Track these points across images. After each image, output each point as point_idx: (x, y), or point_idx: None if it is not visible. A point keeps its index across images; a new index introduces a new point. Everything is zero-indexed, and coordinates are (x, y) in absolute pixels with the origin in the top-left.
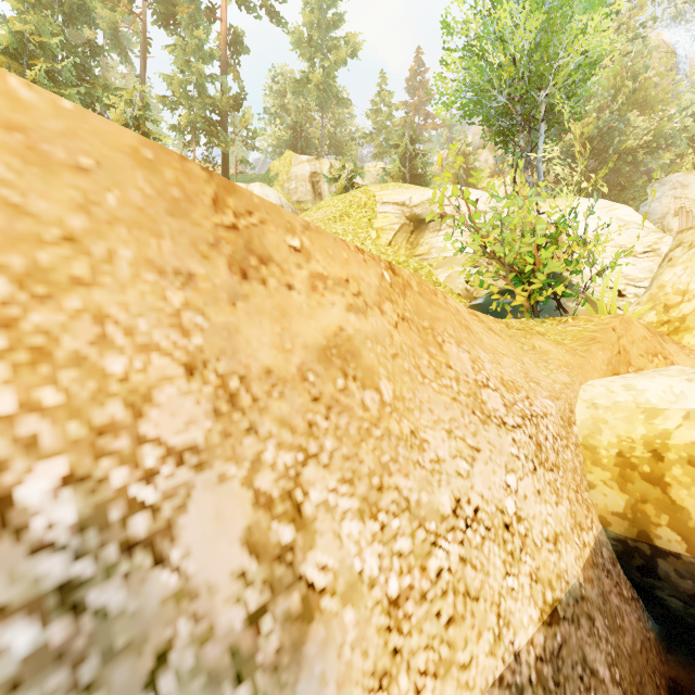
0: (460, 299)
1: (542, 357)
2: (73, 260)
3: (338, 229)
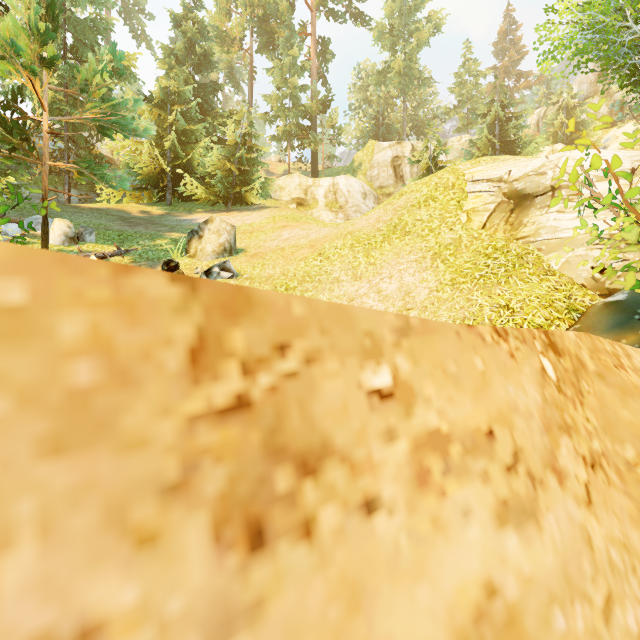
0: (585, 290)
1: None
2: None
3: (422, 215)
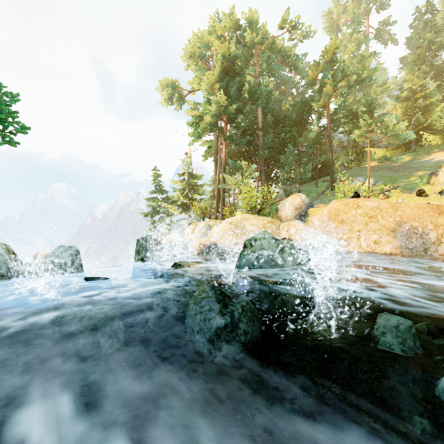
0: None
1: None
2: (421, 216)
3: None
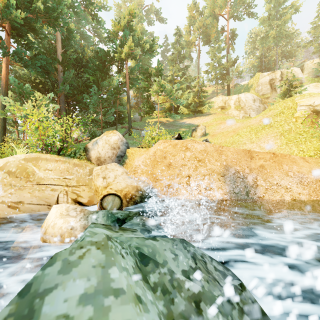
0: None
1: None
2: (240, 160)
3: (277, 119)
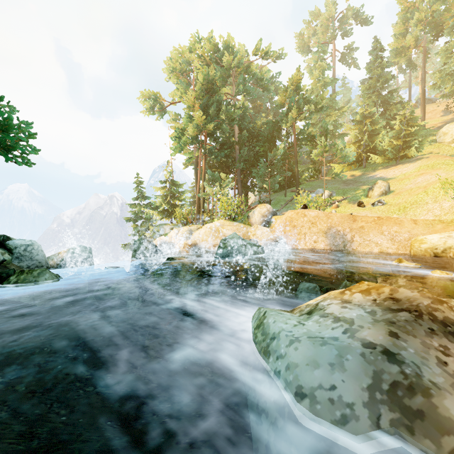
0: None
1: (429, 229)
2: (343, 223)
3: None
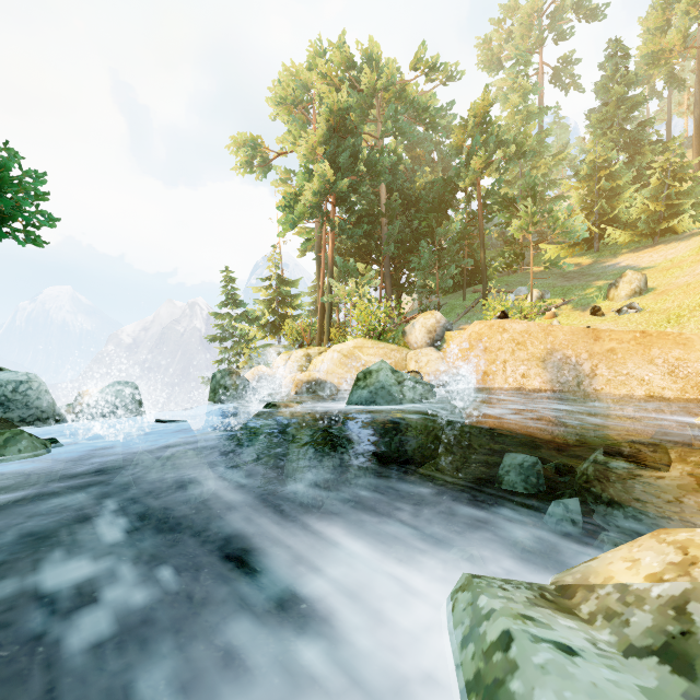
0: None
1: None
2: (575, 343)
3: None
